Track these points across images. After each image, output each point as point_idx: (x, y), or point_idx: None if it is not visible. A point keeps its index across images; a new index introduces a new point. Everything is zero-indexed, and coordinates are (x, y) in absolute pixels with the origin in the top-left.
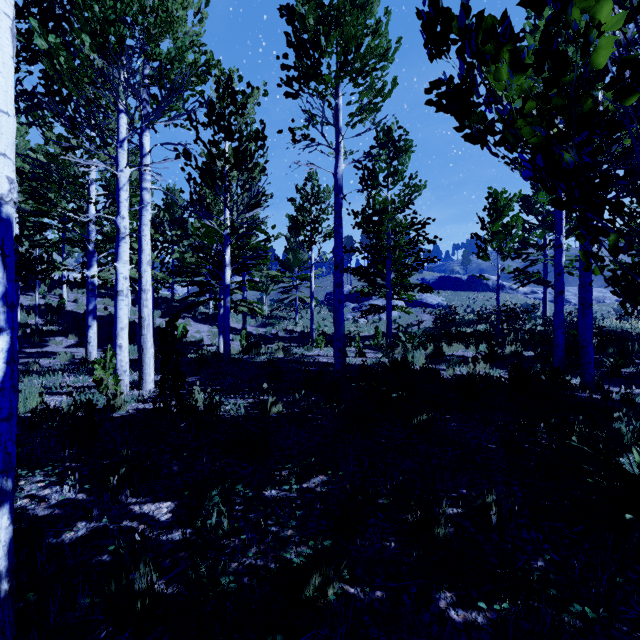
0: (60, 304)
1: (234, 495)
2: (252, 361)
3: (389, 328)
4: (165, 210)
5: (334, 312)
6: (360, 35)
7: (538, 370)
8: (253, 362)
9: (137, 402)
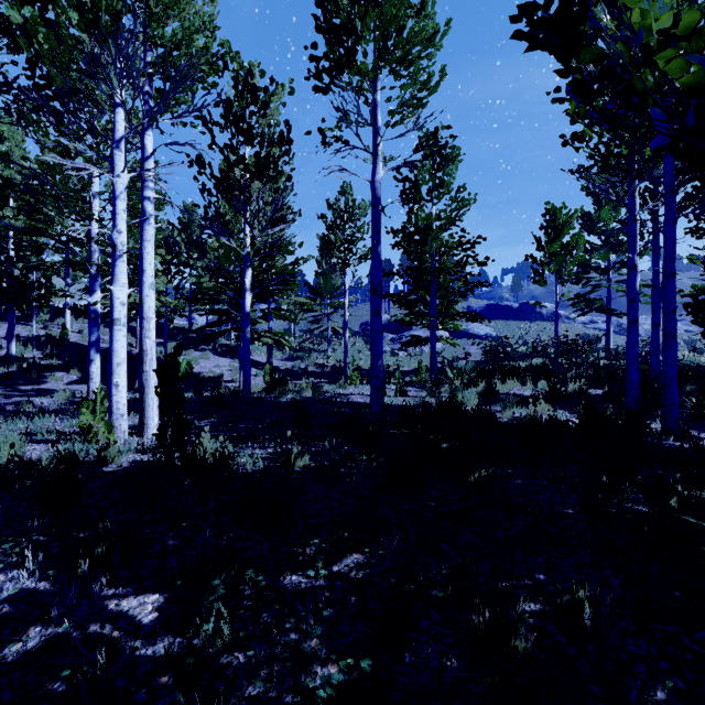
0: (62, 335)
1: (242, 585)
2: (276, 401)
3: (433, 362)
4: (181, 230)
5: (371, 344)
6: (402, 15)
7: (613, 413)
8: (277, 402)
9: (135, 452)
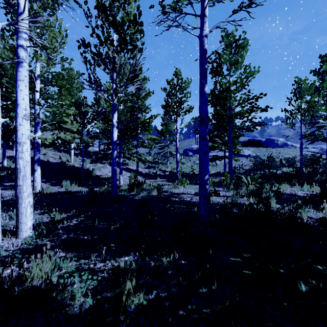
0: None
1: None
2: (132, 199)
3: (230, 171)
4: (95, 103)
5: (199, 162)
6: None
7: None
8: (133, 200)
9: None
